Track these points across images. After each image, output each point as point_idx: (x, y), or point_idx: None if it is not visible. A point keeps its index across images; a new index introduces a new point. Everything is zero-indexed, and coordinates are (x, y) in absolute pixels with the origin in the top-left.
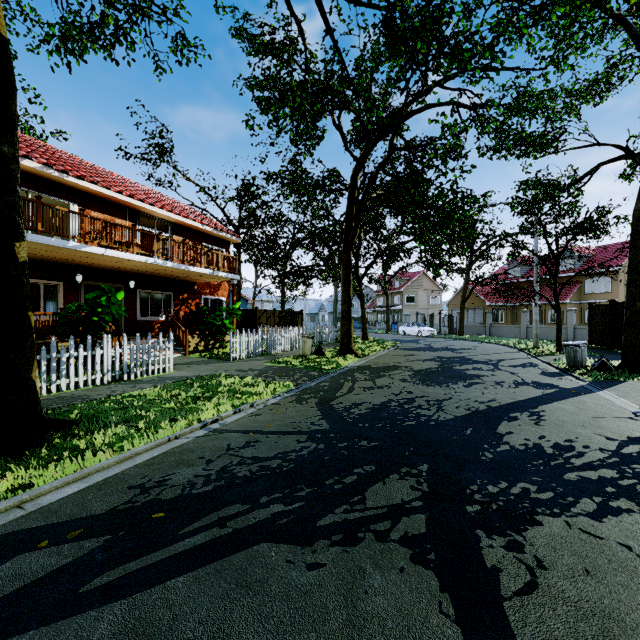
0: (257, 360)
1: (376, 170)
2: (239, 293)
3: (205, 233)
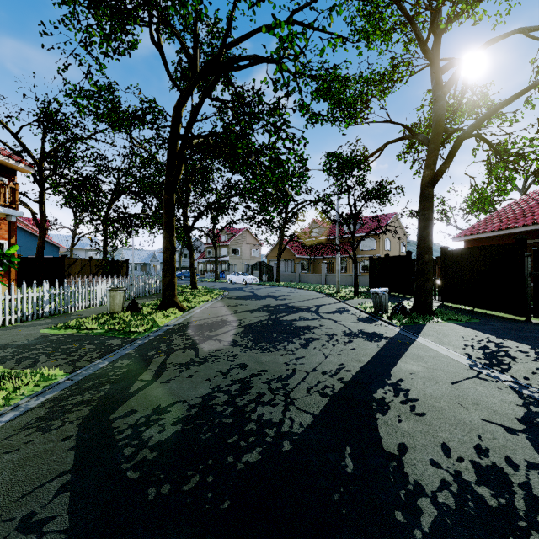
0: (33, 325)
1: (201, 96)
2: (42, 238)
3: None
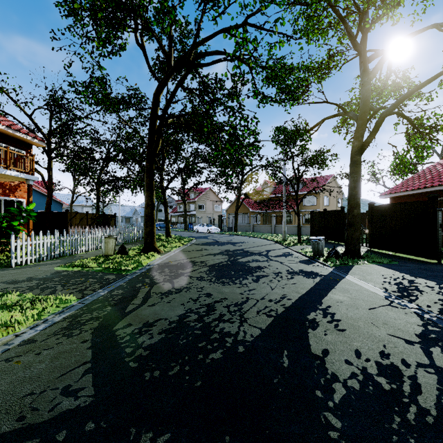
0: (48, 264)
1: (175, 86)
2: (50, 197)
3: None
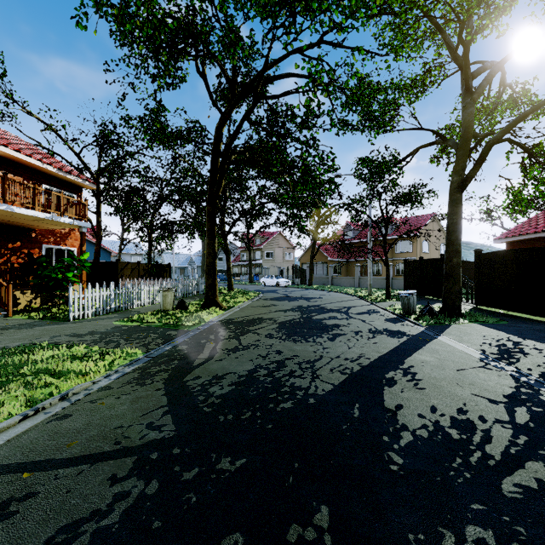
0: (106, 319)
1: (241, 120)
2: (99, 244)
3: (47, 174)
